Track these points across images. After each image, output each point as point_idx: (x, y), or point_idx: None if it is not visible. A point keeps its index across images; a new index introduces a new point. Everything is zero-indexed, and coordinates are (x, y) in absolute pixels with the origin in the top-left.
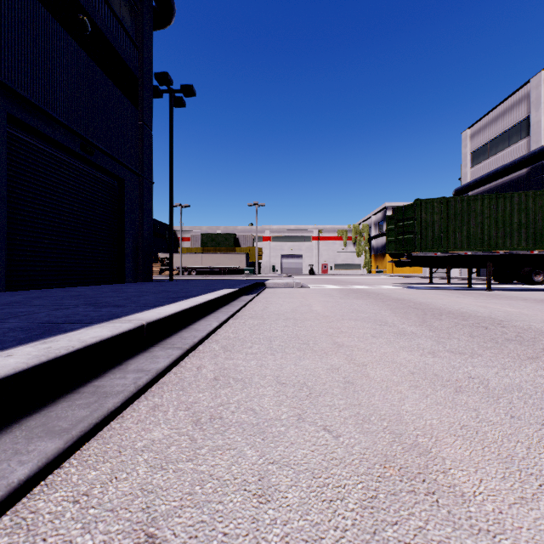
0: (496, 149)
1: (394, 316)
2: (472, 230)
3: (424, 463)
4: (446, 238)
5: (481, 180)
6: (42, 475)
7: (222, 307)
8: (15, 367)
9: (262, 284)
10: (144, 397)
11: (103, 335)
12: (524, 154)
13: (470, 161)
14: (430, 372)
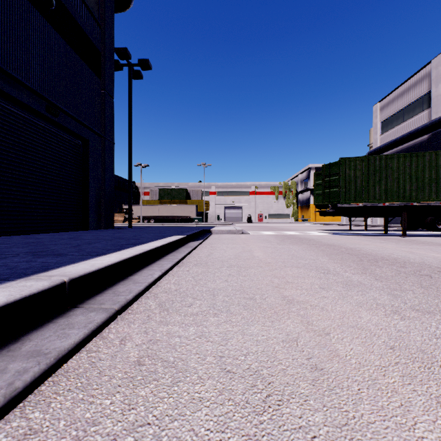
0: (402, 119)
1: (333, 263)
2: (389, 184)
3: None
4: (367, 191)
5: (390, 145)
6: None
7: (169, 253)
8: None
9: (208, 231)
10: (20, 408)
11: None
12: (425, 123)
13: (380, 129)
14: (413, 346)
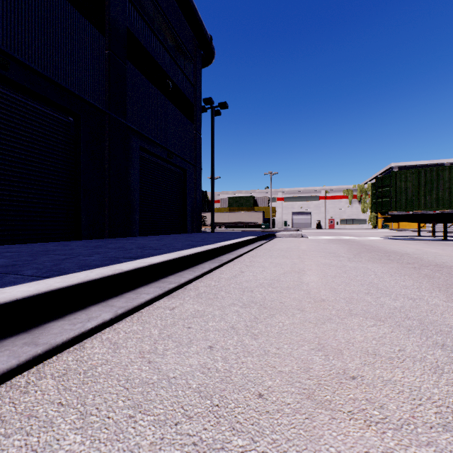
0: None
1: (344, 251)
2: (440, 194)
3: (301, 271)
4: (417, 200)
5: None
6: (219, 267)
7: (248, 245)
8: (204, 250)
9: (273, 235)
10: (230, 263)
11: (214, 246)
12: None
13: None
14: (328, 263)
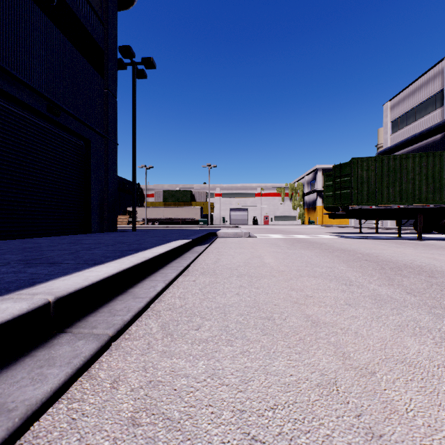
0: (414, 118)
1: (353, 271)
2: (404, 186)
3: None
4: (380, 193)
5: (401, 145)
6: None
7: (173, 260)
8: None
9: (214, 234)
10: None
11: None
12: (438, 122)
13: (390, 129)
14: None
